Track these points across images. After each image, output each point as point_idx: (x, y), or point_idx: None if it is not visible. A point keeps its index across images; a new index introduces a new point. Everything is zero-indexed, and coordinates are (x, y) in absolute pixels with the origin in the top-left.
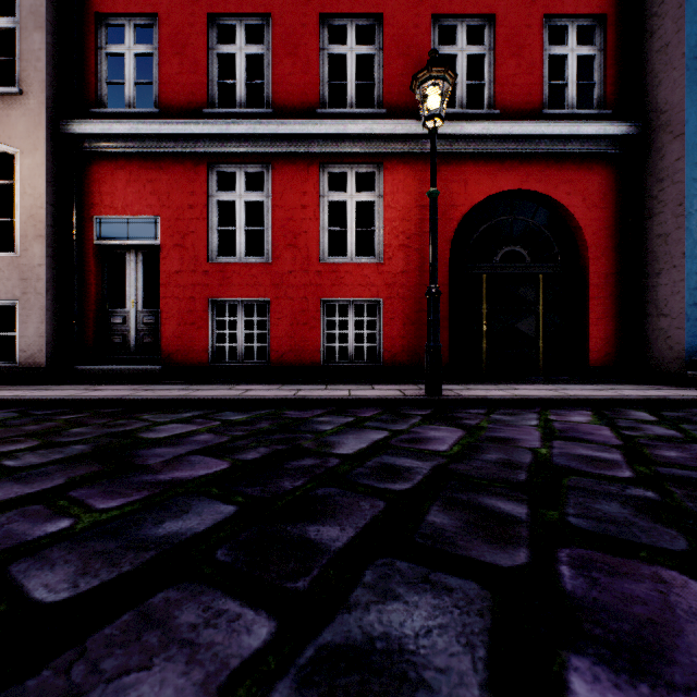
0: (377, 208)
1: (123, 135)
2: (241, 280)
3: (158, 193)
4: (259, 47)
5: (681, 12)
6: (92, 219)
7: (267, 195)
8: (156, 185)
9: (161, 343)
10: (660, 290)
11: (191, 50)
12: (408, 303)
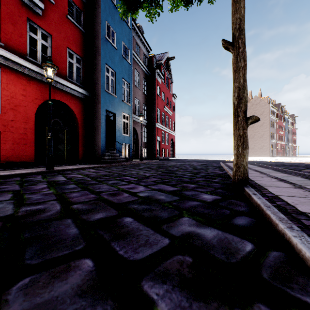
0: None
1: None
2: None
3: None
4: None
5: (100, 73)
6: None
7: None
8: None
9: None
10: (96, 140)
11: None
12: (16, 134)
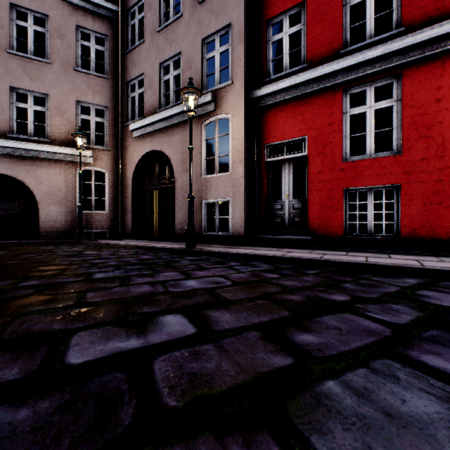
0: None
1: (284, 89)
2: (371, 172)
3: (305, 120)
4: None
5: None
6: (264, 146)
7: (396, 100)
8: (304, 116)
9: (307, 221)
10: None
11: (329, 13)
12: None
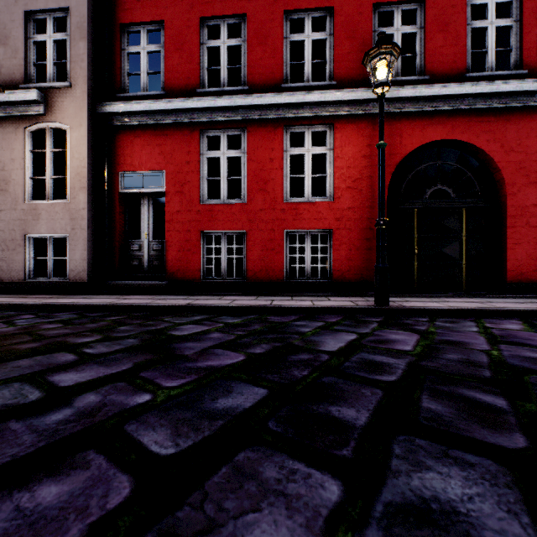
0: (328, 159)
1: (140, 112)
2: (224, 217)
3: (164, 153)
4: (238, 40)
5: None
6: (117, 174)
7: (243, 152)
8: (162, 148)
9: (166, 264)
10: None
11: (187, 46)
12: (354, 232)
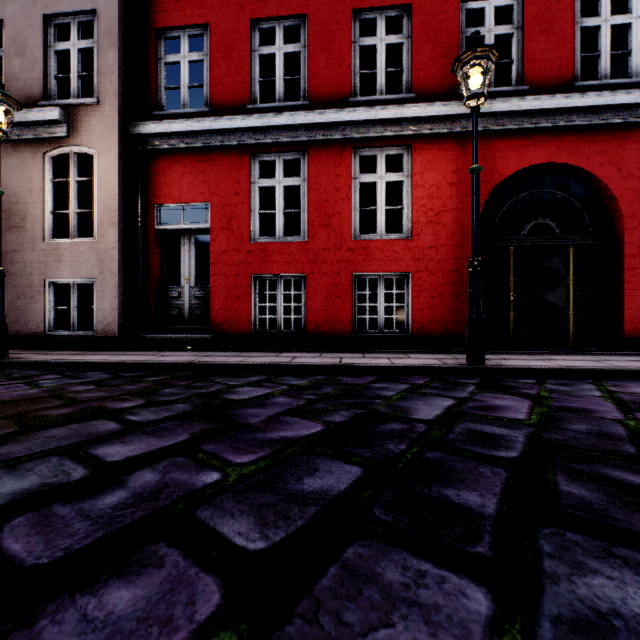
0: (405, 187)
1: (180, 133)
2: (280, 258)
3: (208, 182)
4: (296, 45)
5: None
6: (153, 207)
7: (303, 180)
8: (206, 175)
9: (211, 315)
10: None
11: (236, 54)
12: (436, 276)
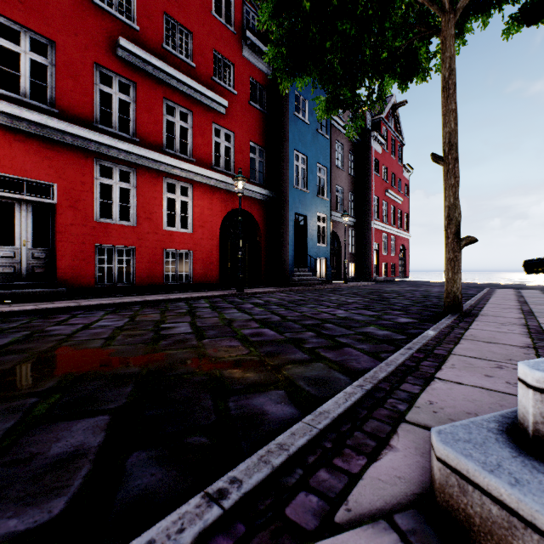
0: (190, 205)
1: (30, 120)
2: (118, 234)
3: (55, 167)
4: (128, 97)
5: (288, 165)
6: None
7: (133, 186)
8: (53, 162)
9: (58, 273)
10: (282, 254)
11: (82, 80)
12: (204, 253)
